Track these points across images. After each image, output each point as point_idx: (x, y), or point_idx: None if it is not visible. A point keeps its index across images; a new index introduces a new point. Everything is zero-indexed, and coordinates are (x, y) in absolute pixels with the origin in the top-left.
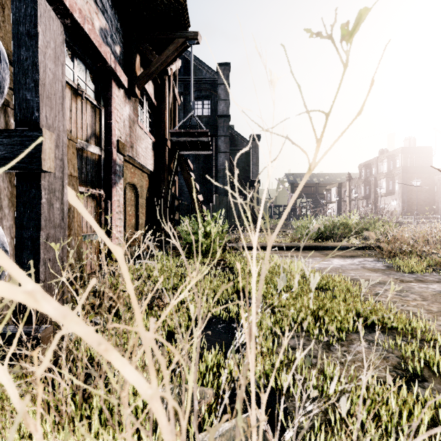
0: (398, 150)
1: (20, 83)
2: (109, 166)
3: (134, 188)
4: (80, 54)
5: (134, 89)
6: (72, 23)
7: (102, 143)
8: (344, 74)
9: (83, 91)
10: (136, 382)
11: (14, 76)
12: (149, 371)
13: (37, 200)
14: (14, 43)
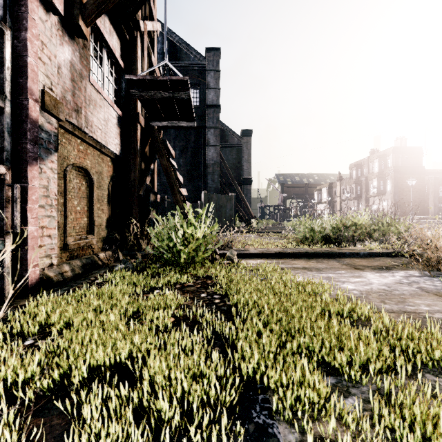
0: (390, 150)
1: None
2: (22, 129)
3: (85, 174)
4: None
5: (76, 21)
6: None
7: (5, 87)
8: None
9: None
10: None
11: None
12: None
13: None
14: None
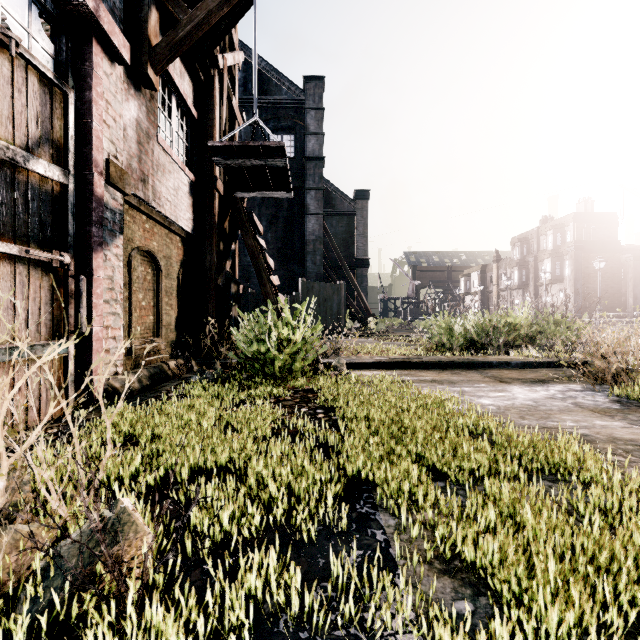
0: (569, 217)
1: None
2: (86, 209)
3: (151, 259)
4: None
5: (145, 69)
6: None
7: (69, 161)
8: None
9: (10, 38)
10: None
11: None
12: None
13: None
14: None
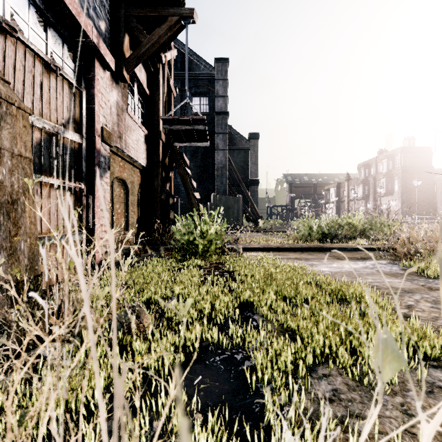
0: (398, 150)
1: None
2: (91, 157)
3: (123, 184)
4: (55, 23)
5: (122, 72)
6: None
7: (83, 130)
8: None
9: (57, 67)
10: None
11: None
12: None
13: None
14: None
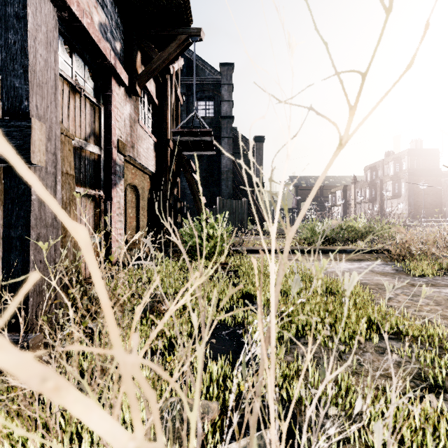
0: (404, 152)
1: (7, 69)
2: (109, 166)
3: (135, 189)
4: (79, 49)
5: (134, 87)
6: (69, 16)
7: (101, 142)
8: (386, 21)
9: (81, 88)
10: (109, 434)
11: (1, 62)
12: (131, 414)
13: (26, 196)
14: (1, 25)
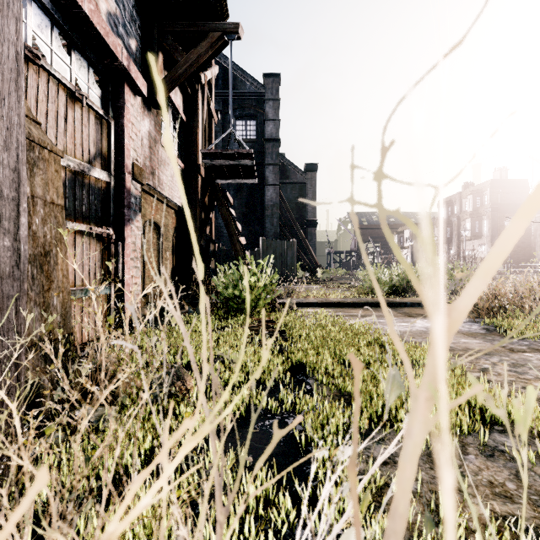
0: (487, 183)
1: None
2: (120, 197)
3: (156, 227)
4: (80, 45)
5: (155, 97)
6: None
7: (111, 167)
8: None
9: (83, 95)
10: None
11: None
12: None
13: None
14: None
